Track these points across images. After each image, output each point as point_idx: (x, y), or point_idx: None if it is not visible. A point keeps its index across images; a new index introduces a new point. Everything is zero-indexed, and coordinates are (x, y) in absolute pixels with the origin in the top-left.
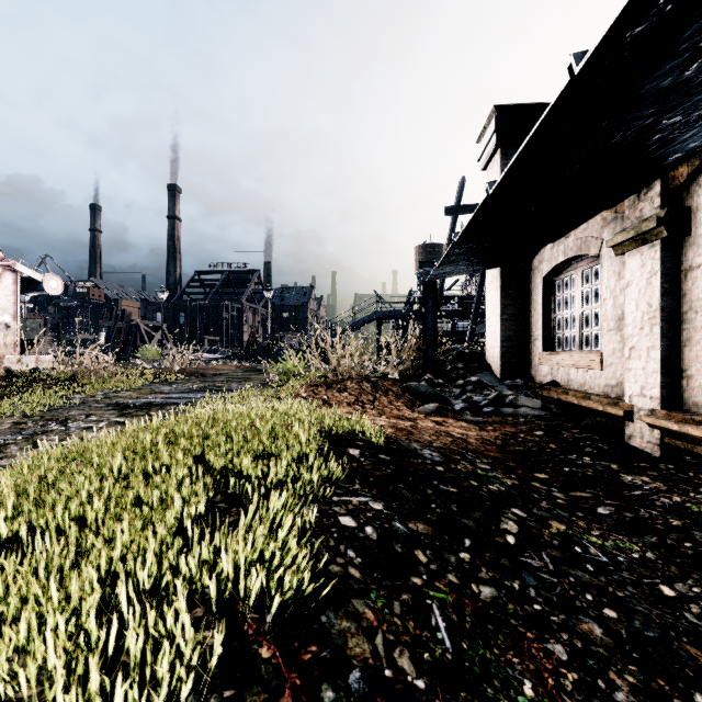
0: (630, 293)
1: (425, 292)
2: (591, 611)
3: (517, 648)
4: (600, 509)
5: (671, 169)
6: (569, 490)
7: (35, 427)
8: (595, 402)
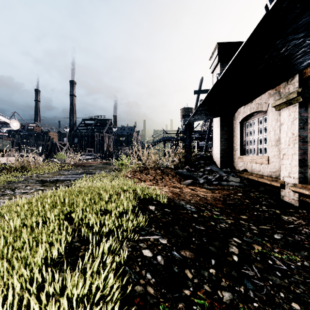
0: (283, 128)
1: (185, 128)
2: (285, 305)
3: None
4: (275, 235)
5: (304, 68)
6: (258, 225)
7: None
8: (265, 179)
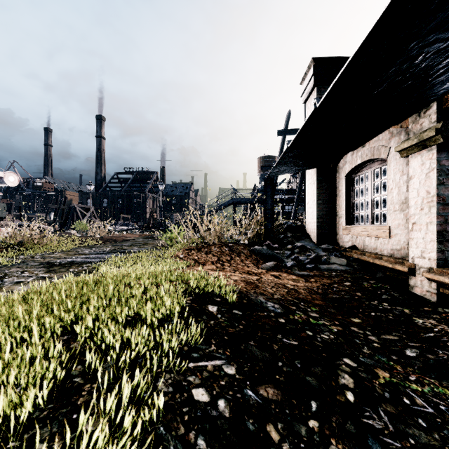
0: (412, 184)
1: (265, 184)
2: None
3: None
4: (408, 351)
5: (446, 93)
6: (380, 334)
7: None
8: (385, 261)
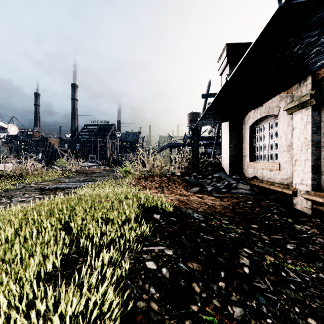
0: (295, 133)
1: (192, 133)
2: (301, 321)
3: None
4: (288, 246)
5: (318, 70)
6: (270, 234)
7: None
8: (276, 186)
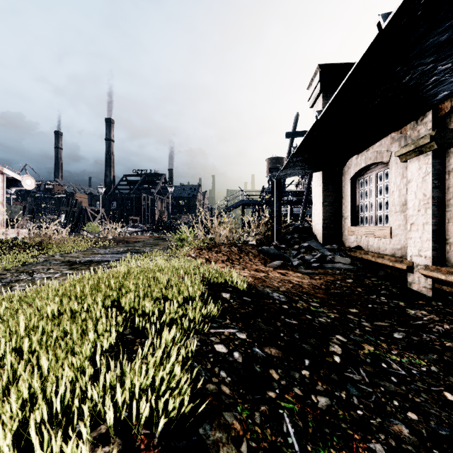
0: (410, 187)
1: (273, 187)
2: (399, 415)
3: (348, 448)
4: (395, 334)
5: (440, 103)
6: (373, 321)
7: (11, 277)
8: (386, 259)
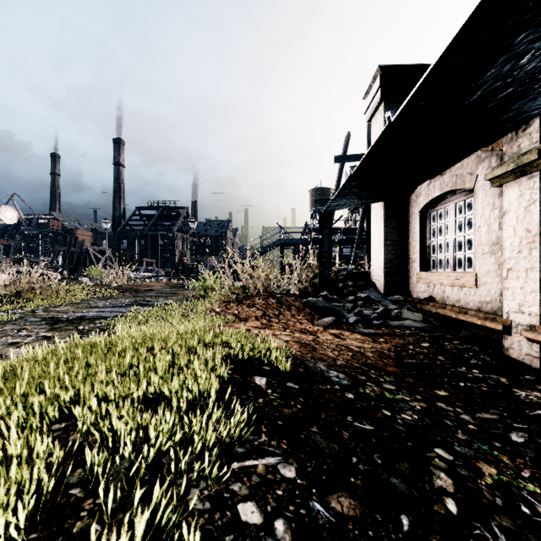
0: (507, 220)
1: (321, 221)
2: None
3: None
4: (513, 436)
5: None
6: (474, 411)
7: None
8: (472, 316)
